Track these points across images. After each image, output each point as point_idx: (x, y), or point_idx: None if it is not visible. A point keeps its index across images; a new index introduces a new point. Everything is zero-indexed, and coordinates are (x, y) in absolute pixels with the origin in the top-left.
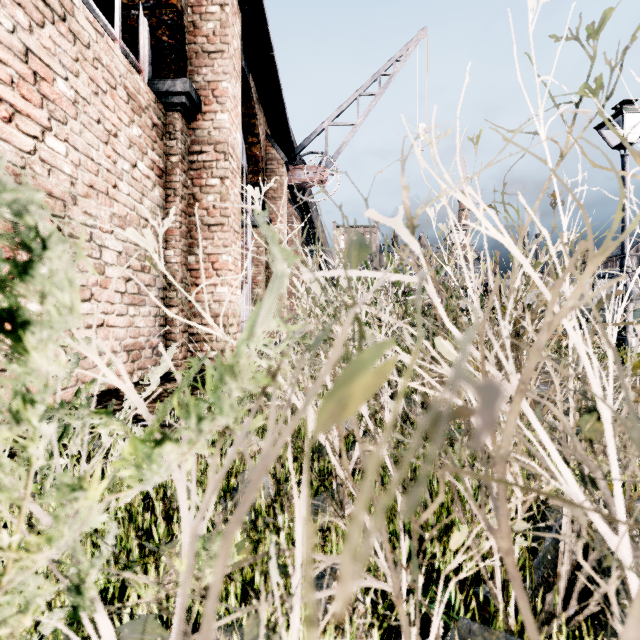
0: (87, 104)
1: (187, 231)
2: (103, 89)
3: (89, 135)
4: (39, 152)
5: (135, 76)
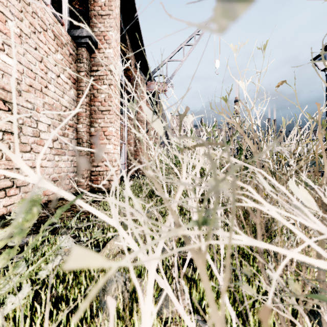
0: (28, 38)
1: (90, 114)
2: (38, 30)
3: (29, 56)
4: None
5: (59, 25)
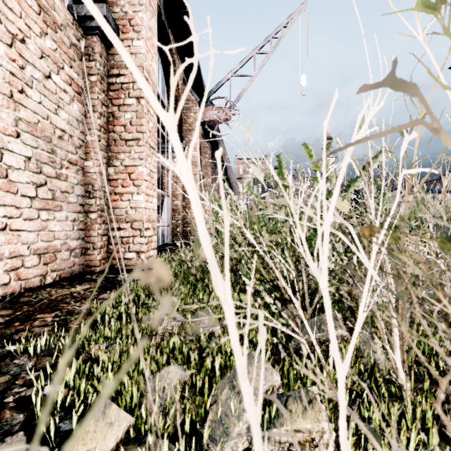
0: None
1: (107, 145)
2: None
3: None
4: None
5: None
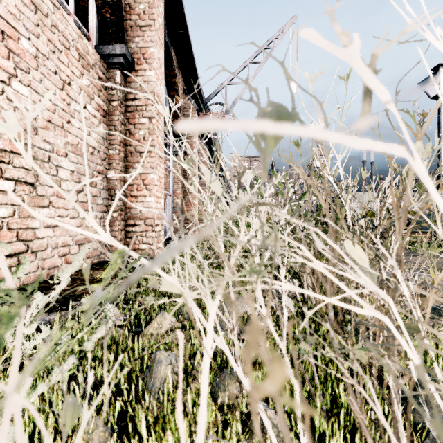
0: (46, 59)
1: (124, 156)
2: (59, 49)
3: (48, 82)
4: (6, 93)
5: (84, 41)
